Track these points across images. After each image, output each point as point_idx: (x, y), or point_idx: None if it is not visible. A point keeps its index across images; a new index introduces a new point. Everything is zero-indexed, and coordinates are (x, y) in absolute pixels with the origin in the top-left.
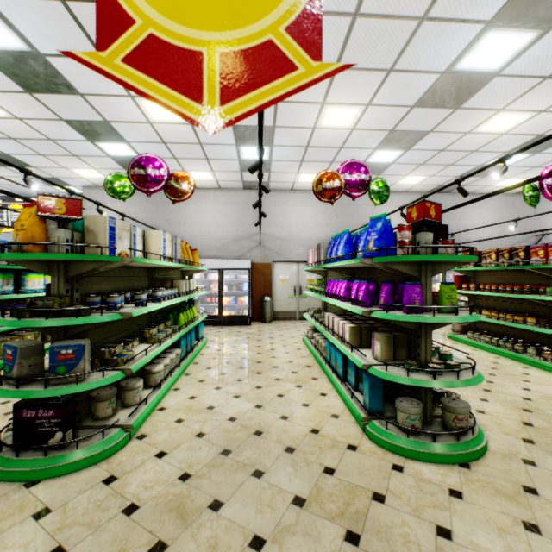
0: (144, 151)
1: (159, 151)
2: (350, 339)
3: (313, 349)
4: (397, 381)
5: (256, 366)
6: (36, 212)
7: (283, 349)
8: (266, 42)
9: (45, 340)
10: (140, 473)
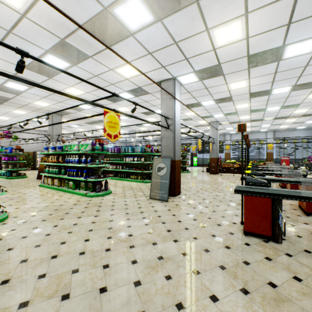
0: None
1: None
2: (5, 167)
3: None
4: (12, 170)
5: None
6: None
7: None
8: None
9: None
10: None
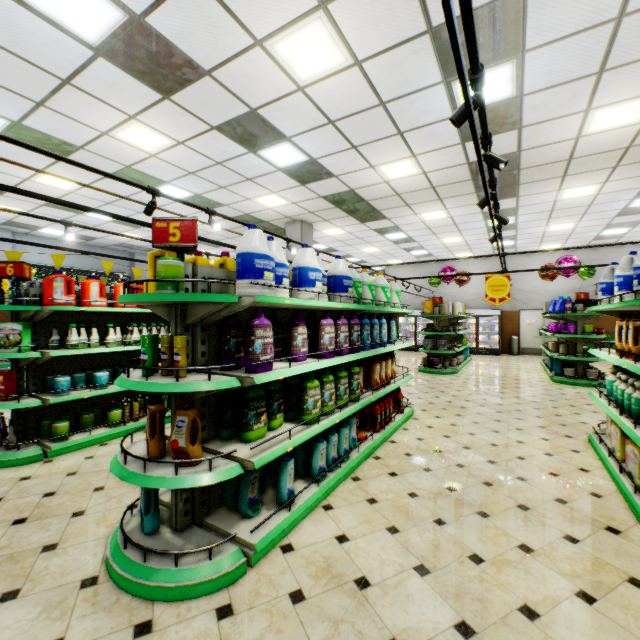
0: (433, 251)
1: (442, 250)
2: (551, 349)
3: (542, 364)
4: (560, 358)
5: (504, 367)
6: (431, 303)
7: (523, 365)
8: (503, 297)
9: None
10: (465, 376)
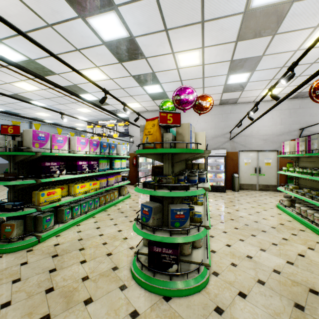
0: (167, 88)
1: (176, 86)
2: None
3: (298, 216)
4: None
5: (257, 225)
6: (157, 123)
7: (266, 213)
8: None
9: (119, 194)
10: (237, 309)
